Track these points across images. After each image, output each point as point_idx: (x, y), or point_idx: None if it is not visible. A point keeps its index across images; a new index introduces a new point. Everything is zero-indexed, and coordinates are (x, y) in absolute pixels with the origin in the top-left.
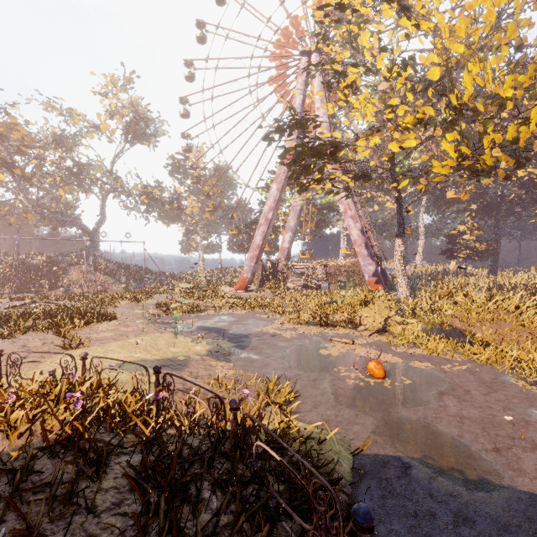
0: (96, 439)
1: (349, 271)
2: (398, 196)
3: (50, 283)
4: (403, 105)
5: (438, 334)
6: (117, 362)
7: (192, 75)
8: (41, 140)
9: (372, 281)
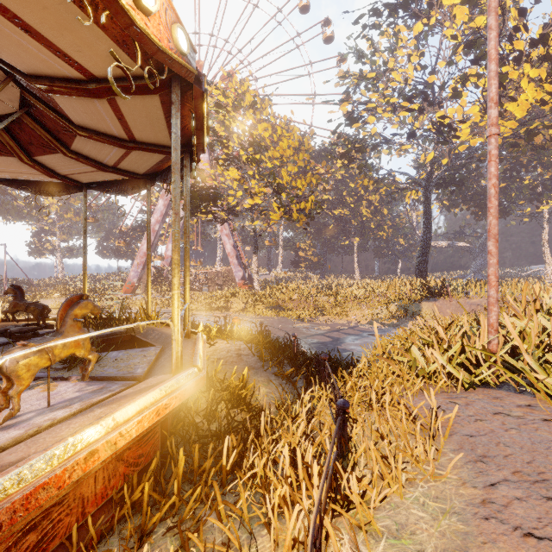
0: None
1: (225, 276)
2: (254, 228)
3: None
4: (254, 180)
5: (271, 309)
6: None
7: None
8: None
9: (241, 283)
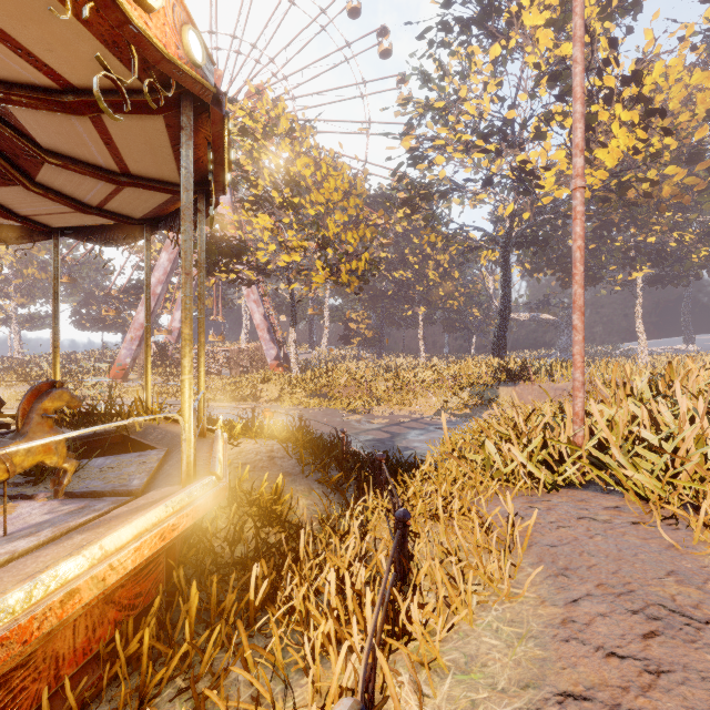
0: None
1: (252, 355)
2: (291, 293)
3: None
4: (291, 230)
5: (314, 397)
6: None
7: None
8: None
9: (274, 365)
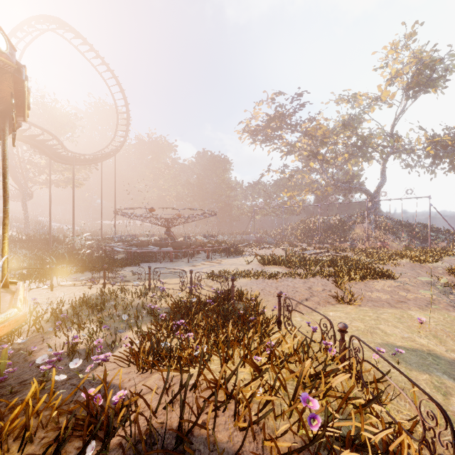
0: None
1: None
2: None
3: (340, 237)
4: None
5: None
6: (390, 340)
7: None
8: (334, 129)
9: None
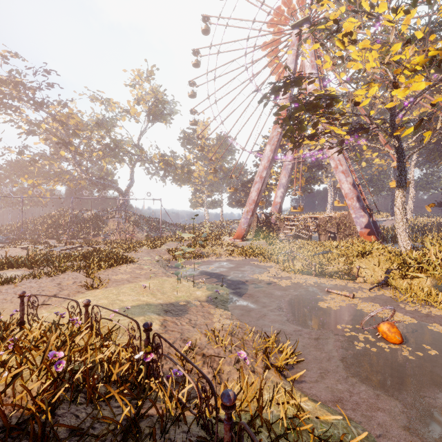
0: (60, 423)
1: (339, 223)
2: (398, 146)
3: (95, 231)
4: (410, 46)
5: None
6: (125, 304)
7: (198, 61)
8: (89, 124)
9: (364, 232)
